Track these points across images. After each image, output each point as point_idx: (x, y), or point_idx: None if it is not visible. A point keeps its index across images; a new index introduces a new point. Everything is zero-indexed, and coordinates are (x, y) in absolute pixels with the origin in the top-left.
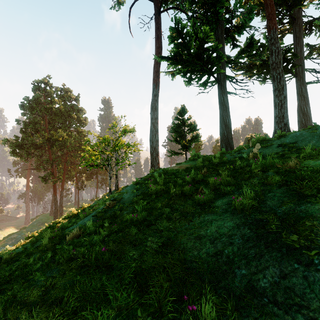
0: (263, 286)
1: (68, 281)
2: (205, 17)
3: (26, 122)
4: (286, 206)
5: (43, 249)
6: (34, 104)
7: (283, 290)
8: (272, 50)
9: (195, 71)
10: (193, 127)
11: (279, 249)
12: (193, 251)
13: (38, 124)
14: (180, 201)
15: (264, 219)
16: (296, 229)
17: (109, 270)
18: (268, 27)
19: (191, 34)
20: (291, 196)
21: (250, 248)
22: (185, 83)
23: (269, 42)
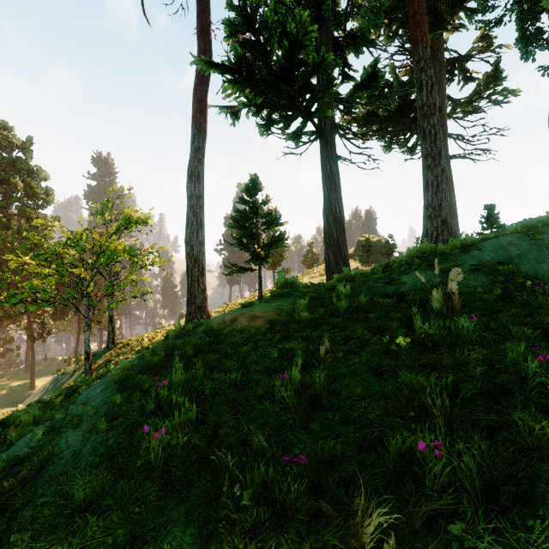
0: None
1: None
2: (299, 4)
3: None
4: None
5: None
6: None
7: None
8: (422, 80)
9: (280, 106)
10: (274, 218)
11: None
12: None
13: None
14: None
15: None
16: None
17: None
18: (414, 37)
19: (273, 24)
20: None
21: None
22: (259, 129)
23: (416, 65)
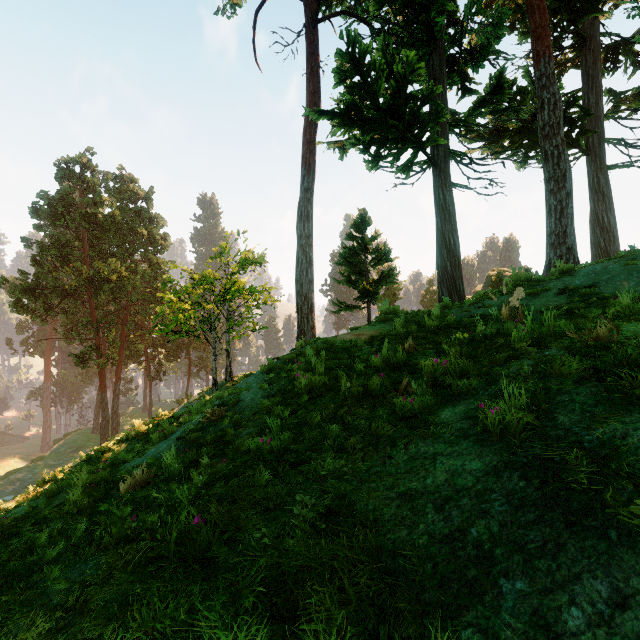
0: (572, 625)
1: (117, 595)
2: (408, 33)
3: (44, 244)
4: (604, 426)
5: (71, 510)
6: (60, 206)
7: (624, 639)
8: (543, 99)
9: (388, 140)
10: (384, 254)
11: (600, 531)
12: (397, 529)
13: (67, 248)
14: (362, 408)
15: (555, 455)
16: (638, 484)
17: (209, 570)
18: (535, 52)
19: (380, 66)
20: (611, 403)
21: (530, 526)
22: (367, 165)
23: (537, 83)
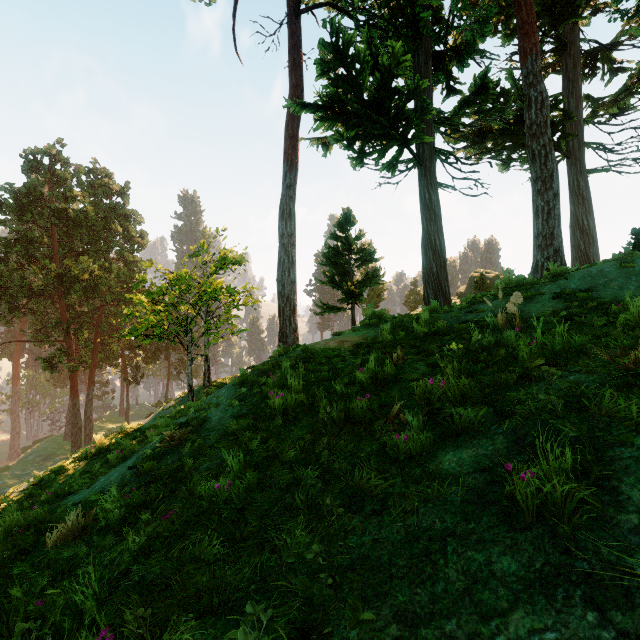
0: None
1: None
2: (393, 26)
3: (8, 240)
4: None
5: None
6: (27, 200)
7: None
8: (530, 97)
9: (373, 137)
10: (368, 254)
11: None
12: None
13: (35, 245)
14: (344, 439)
15: (635, 564)
16: None
17: None
18: (522, 50)
19: (365, 58)
20: None
21: None
22: (351, 162)
23: (524, 81)
